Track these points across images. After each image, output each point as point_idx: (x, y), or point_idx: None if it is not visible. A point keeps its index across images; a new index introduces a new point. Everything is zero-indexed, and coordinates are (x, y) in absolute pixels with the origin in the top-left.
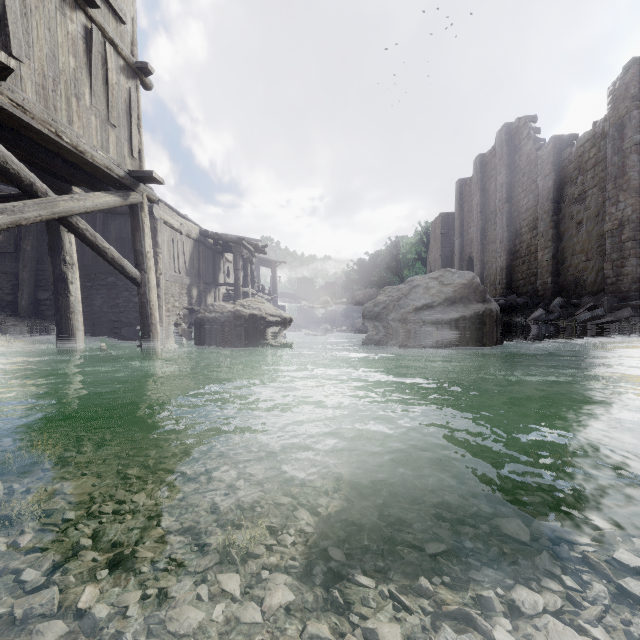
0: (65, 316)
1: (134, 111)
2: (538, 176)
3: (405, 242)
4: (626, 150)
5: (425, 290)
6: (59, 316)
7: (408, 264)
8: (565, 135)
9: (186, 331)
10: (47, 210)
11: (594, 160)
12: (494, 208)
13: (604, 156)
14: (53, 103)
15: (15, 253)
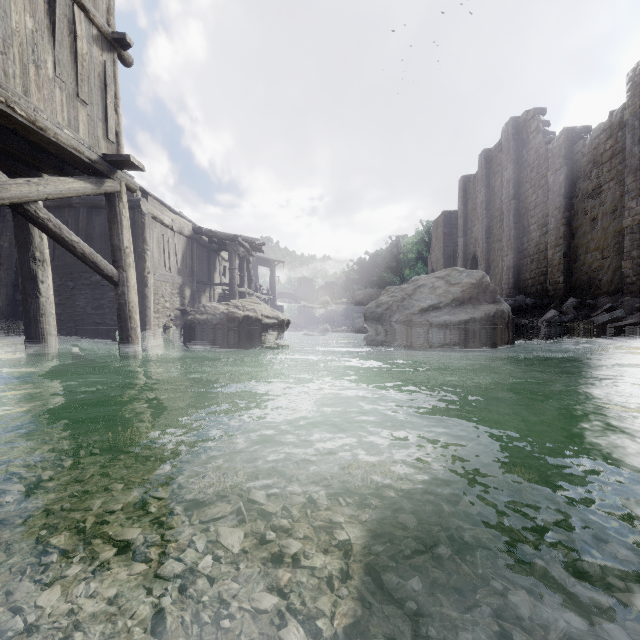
0: (34, 319)
1: (110, 88)
2: (548, 171)
3: (406, 241)
4: None
5: (431, 290)
6: (28, 319)
7: (409, 264)
8: (577, 127)
9: (176, 334)
10: None
11: (610, 152)
12: (500, 205)
13: (622, 147)
14: (3, 68)
15: None
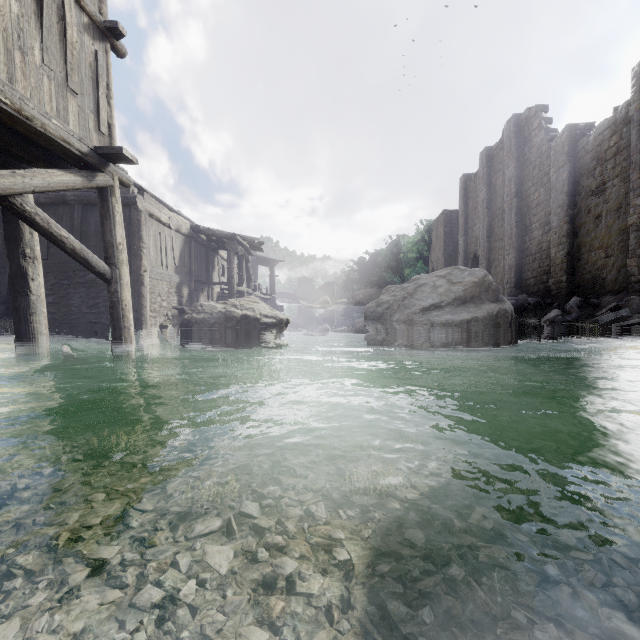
0: (24, 318)
1: (102, 78)
2: (550, 168)
3: (406, 241)
4: None
5: (432, 289)
6: (17, 318)
7: (409, 263)
8: (581, 124)
9: (172, 333)
10: None
11: (615, 149)
12: (501, 204)
13: (627, 144)
14: None
15: None
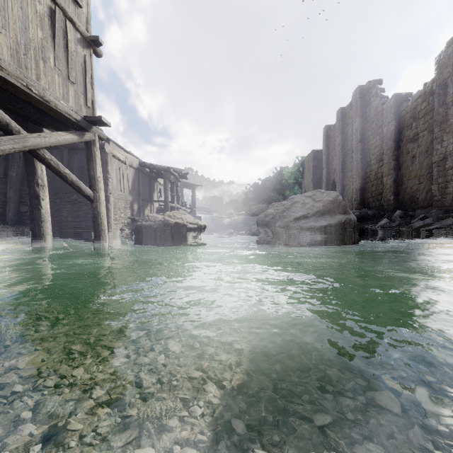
0: (38, 224)
1: (88, 72)
2: (383, 123)
3: (287, 171)
4: (448, 103)
5: (302, 205)
6: (33, 224)
7: (289, 187)
8: (403, 93)
9: (129, 235)
10: (19, 144)
11: (424, 111)
12: (351, 146)
13: (432, 108)
14: (24, 64)
15: (4, 178)
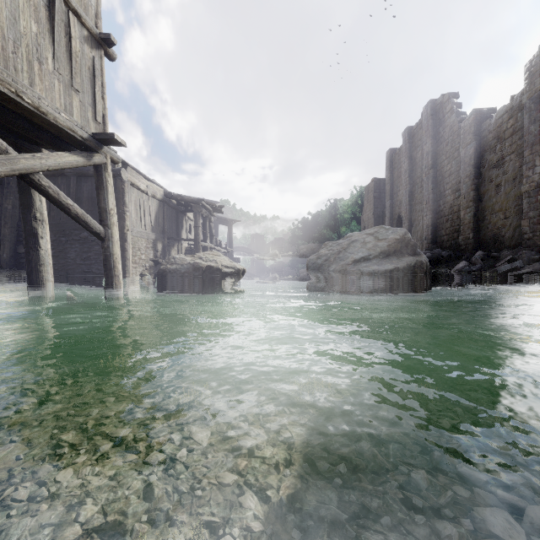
0: (35, 268)
1: (98, 79)
2: (460, 145)
3: (342, 204)
4: None
5: (362, 244)
6: (30, 268)
7: (345, 222)
8: (485, 108)
9: (150, 281)
10: (6, 166)
11: (512, 130)
12: (420, 173)
13: (521, 126)
14: (13, 64)
15: None
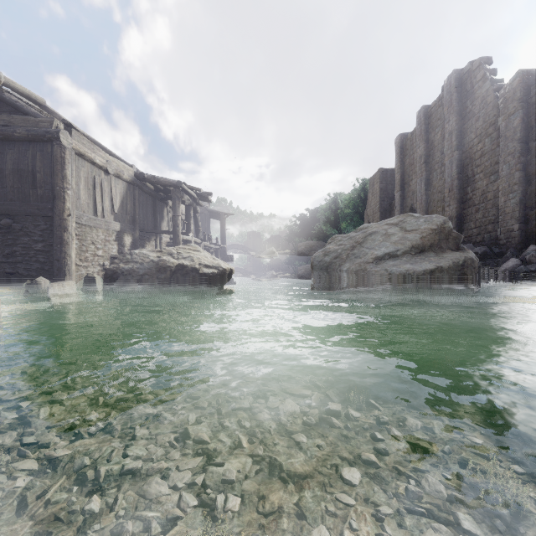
0: None
1: None
2: (497, 118)
3: (344, 198)
4: None
5: (384, 237)
6: None
7: (346, 218)
8: (533, 69)
9: (100, 286)
10: None
11: None
12: (440, 158)
13: None
14: None
15: None
